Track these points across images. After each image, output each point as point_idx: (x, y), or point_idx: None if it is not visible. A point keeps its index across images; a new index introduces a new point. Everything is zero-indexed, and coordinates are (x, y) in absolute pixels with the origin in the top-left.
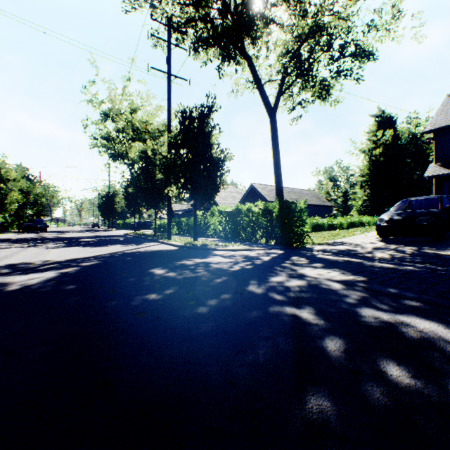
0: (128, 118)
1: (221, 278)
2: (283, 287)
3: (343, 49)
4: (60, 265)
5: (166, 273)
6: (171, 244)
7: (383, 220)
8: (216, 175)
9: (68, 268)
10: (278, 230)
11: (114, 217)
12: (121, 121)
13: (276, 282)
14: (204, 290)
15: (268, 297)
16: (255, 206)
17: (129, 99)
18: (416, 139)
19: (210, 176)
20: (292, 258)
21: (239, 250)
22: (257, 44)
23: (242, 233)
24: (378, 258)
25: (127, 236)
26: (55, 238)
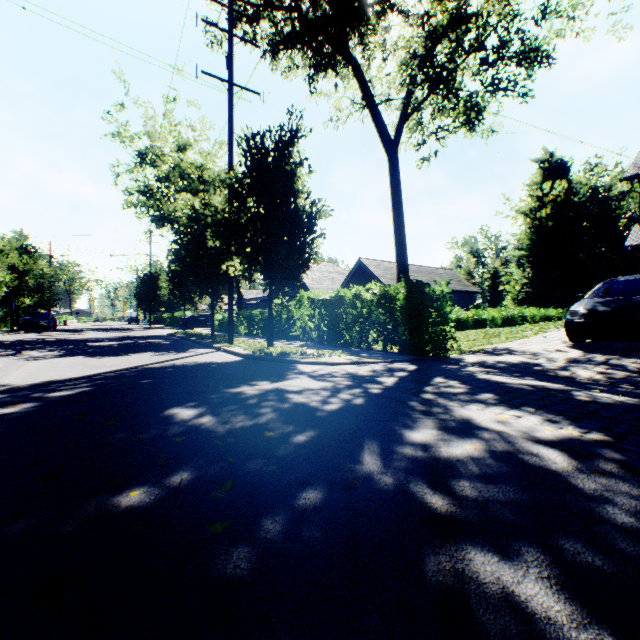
0: (175, 161)
1: (305, 434)
2: (440, 465)
3: (504, 44)
4: (8, 397)
5: (196, 419)
6: (232, 351)
7: (578, 313)
8: (303, 241)
9: (14, 406)
10: (404, 329)
11: (157, 309)
12: (163, 164)
13: (420, 445)
14: (261, 472)
15: (413, 500)
16: (365, 292)
17: (175, 130)
18: (598, 195)
19: (294, 243)
20: (434, 381)
21: (341, 364)
22: (368, 46)
23: (345, 333)
24: (585, 380)
25: (171, 338)
26: (56, 341)
